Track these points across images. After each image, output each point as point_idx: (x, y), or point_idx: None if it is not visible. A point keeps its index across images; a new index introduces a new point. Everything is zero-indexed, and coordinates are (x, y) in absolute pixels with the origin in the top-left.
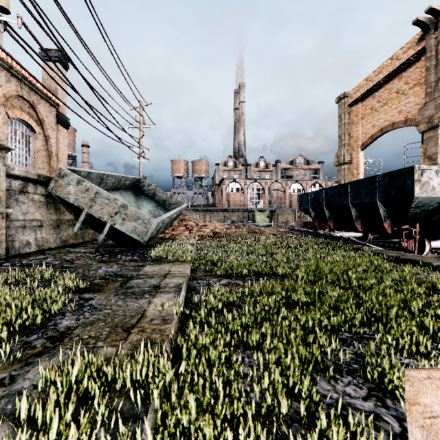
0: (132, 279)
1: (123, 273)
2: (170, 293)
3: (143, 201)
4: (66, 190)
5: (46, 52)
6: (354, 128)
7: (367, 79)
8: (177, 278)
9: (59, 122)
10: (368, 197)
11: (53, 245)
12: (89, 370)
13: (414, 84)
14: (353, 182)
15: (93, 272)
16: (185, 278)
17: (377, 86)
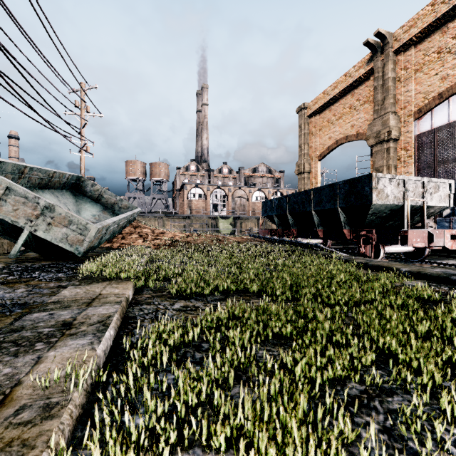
0: (30, 312)
1: (28, 300)
2: (86, 337)
3: (85, 203)
4: None
5: None
6: (313, 138)
7: (324, 92)
8: (107, 306)
9: None
10: (329, 204)
11: None
12: None
13: (365, 101)
14: (315, 189)
15: None
16: (120, 305)
17: (333, 100)
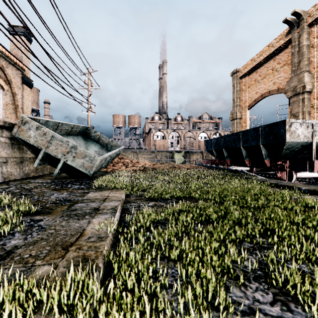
0: (77, 203)
1: (71, 198)
2: (107, 214)
3: (90, 144)
4: (27, 134)
5: (9, 22)
6: (243, 94)
7: (252, 60)
8: (113, 202)
9: (24, 82)
10: (254, 142)
11: (17, 177)
12: (18, 293)
13: (284, 64)
14: (243, 131)
15: (46, 198)
16: (120, 202)
17: (258, 65)
